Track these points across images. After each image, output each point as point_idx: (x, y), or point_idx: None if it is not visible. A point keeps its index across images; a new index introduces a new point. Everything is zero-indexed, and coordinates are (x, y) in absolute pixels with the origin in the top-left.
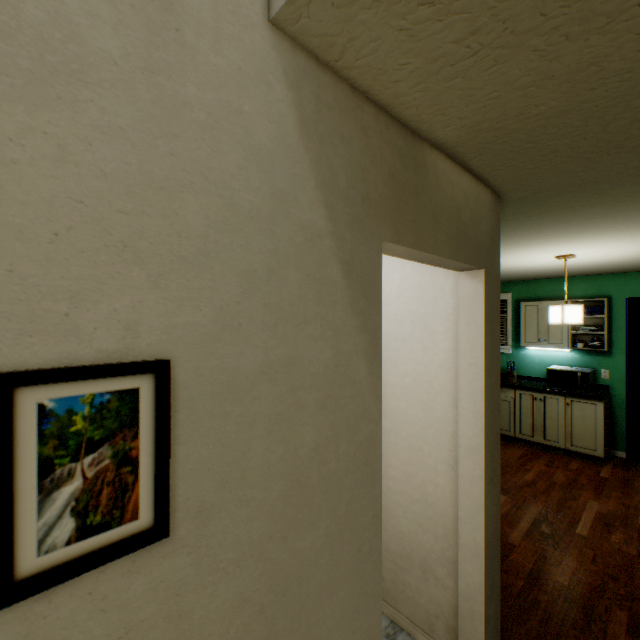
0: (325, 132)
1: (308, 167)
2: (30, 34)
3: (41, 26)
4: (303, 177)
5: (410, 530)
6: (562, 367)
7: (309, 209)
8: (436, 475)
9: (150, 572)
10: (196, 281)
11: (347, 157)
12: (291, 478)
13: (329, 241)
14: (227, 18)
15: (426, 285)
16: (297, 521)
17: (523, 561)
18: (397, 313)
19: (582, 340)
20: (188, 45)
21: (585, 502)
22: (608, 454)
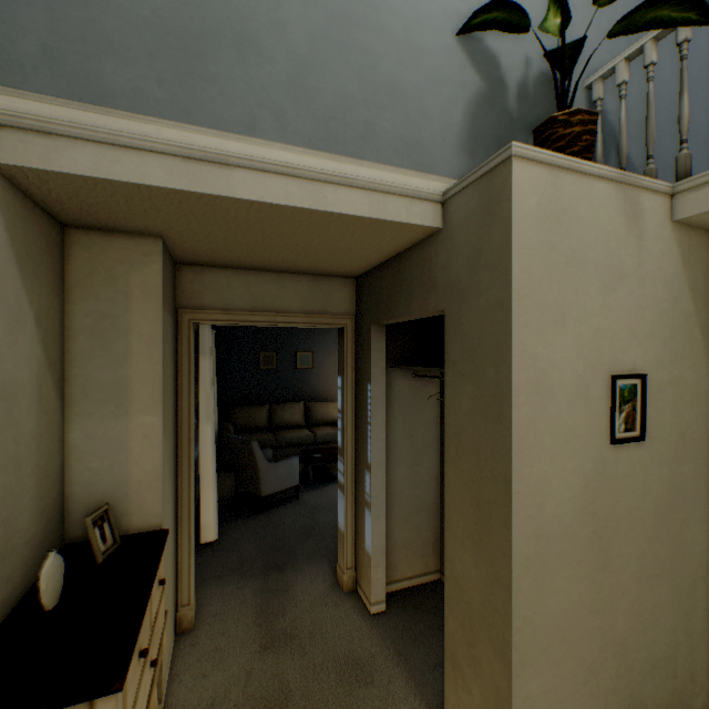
0: (691, 261)
1: (684, 282)
2: (614, 270)
3: (616, 266)
4: (682, 288)
5: None
6: None
7: (685, 303)
8: None
9: (637, 453)
10: (648, 343)
11: (701, 269)
12: (678, 435)
13: (693, 317)
14: (657, 230)
15: None
16: (680, 457)
17: None
18: None
19: None
20: (646, 250)
21: None
22: None
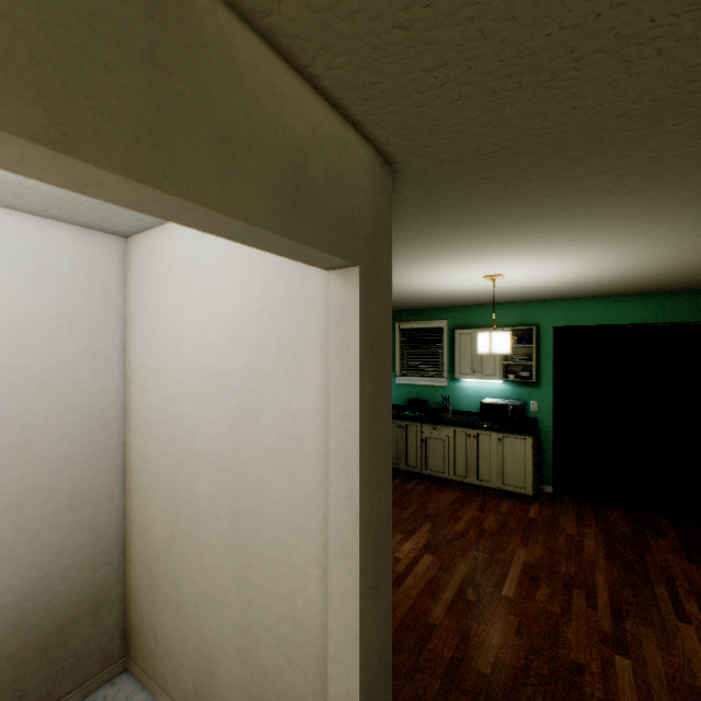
0: None
1: None
2: None
3: None
4: None
5: (275, 664)
6: (495, 400)
7: None
8: (307, 582)
9: None
10: None
11: None
12: None
13: None
14: None
15: (295, 294)
16: None
17: (443, 648)
18: (260, 337)
19: (513, 371)
20: None
21: (514, 552)
22: (537, 489)
